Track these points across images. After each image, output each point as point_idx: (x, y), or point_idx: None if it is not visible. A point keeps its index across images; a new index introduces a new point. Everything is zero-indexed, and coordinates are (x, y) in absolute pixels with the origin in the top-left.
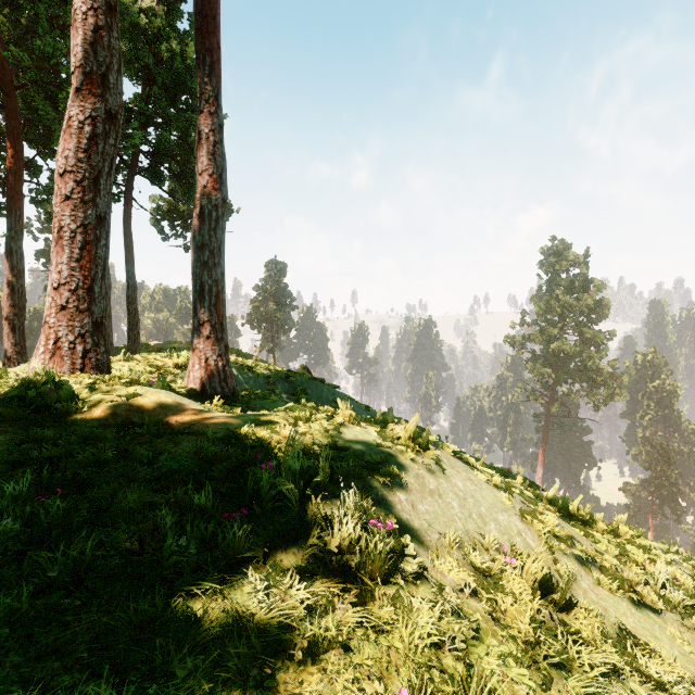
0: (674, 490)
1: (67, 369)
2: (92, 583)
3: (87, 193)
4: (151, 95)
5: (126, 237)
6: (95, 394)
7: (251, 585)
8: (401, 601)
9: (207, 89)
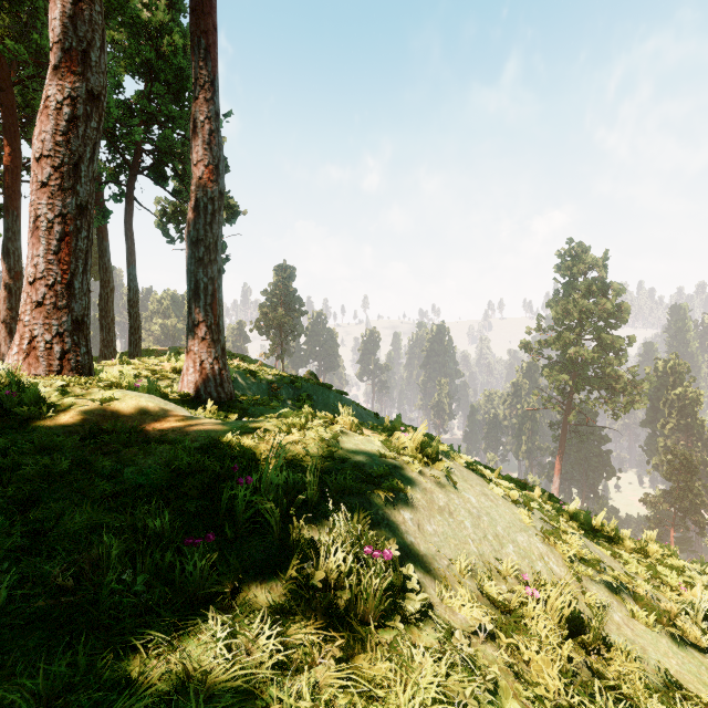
0: (697, 501)
1: (43, 371)
2: (0, 634)
3: (66, 180)
4: (153, 91)
5: (127, 238)
6: (66, 398)
7: (210, 633)
8: (399, 651)
9: (203, 74)
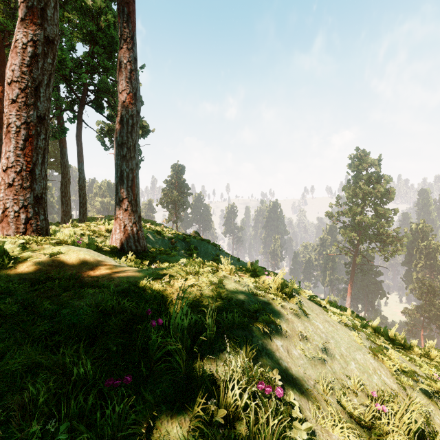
0: (438, 313)
1: (12, 232)
2: None
3: (29, 98)
4: (94, 51)
5: (78, 146)
6: (25, 252)
7: None
8: None
9: (126, 31)
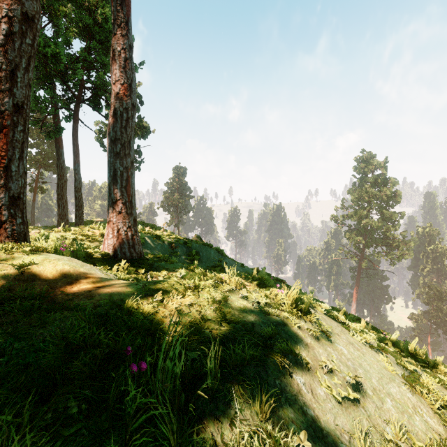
0: (446, 318)
1: None
2: None
3: (4, 83)
4: (91, 46)
5: (74, 145)
6: None
7: None
8: None
9: (119, 16)
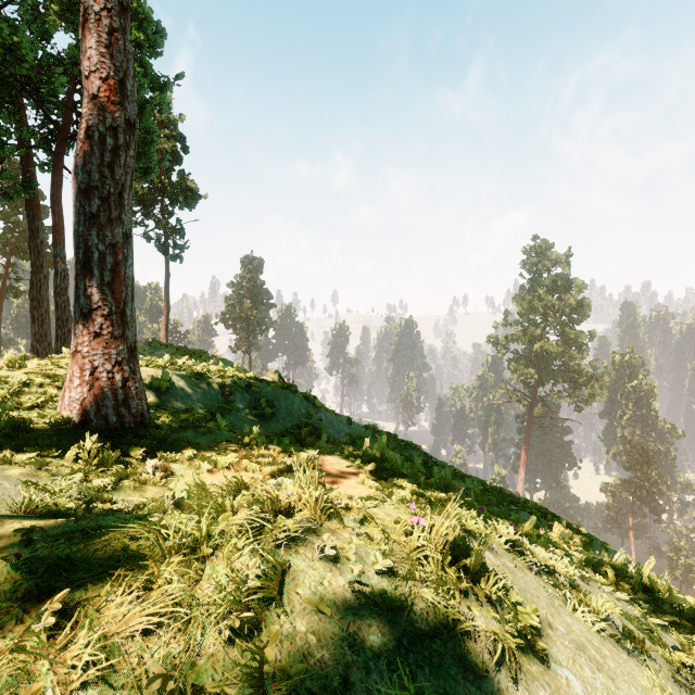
0: (654, 490)
1: None
2: None
3: None
4: None
5: (54, 213)
6: None
7: None
8: None
9: None
